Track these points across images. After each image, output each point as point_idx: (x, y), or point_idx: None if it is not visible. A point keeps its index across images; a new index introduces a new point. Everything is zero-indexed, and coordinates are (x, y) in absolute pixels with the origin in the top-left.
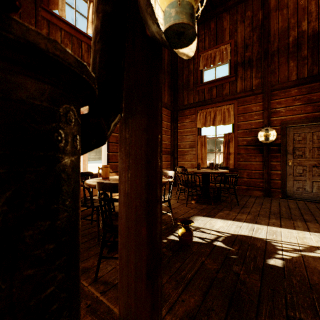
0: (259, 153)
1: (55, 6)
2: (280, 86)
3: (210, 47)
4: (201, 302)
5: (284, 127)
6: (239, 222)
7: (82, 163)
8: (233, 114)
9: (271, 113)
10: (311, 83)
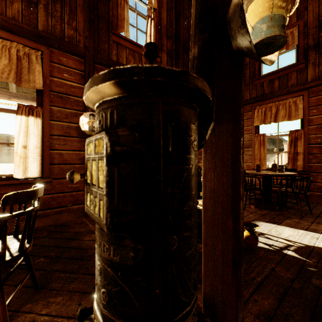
0: None
1: (122, 29)
2: None
3: None
4: (276, 306)
5: None
6: (314, 232)
7: None
8: (302, 107)
9: None
10: None
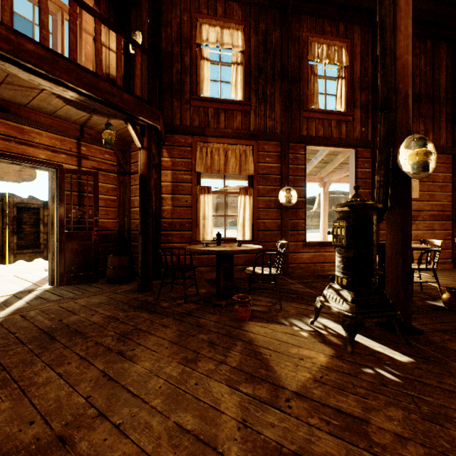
0: None
1: (312, 104)
2: None
3: None
4: (451, 329)
5: None
6: None
7: (322, 231)
8: None
9: None
10: None
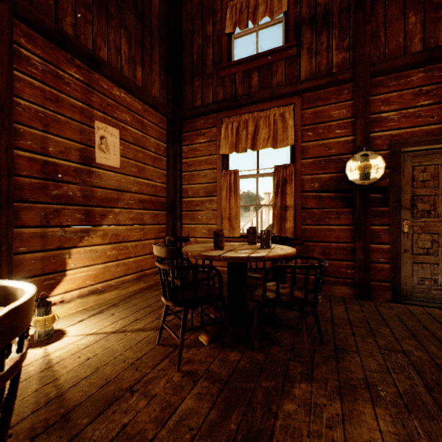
0: (345, 207)
1: None
2: (389, 65)
3: None
4: None
5: (397, 152)
6: None
7: None
8: (293, 126)
9: (371, 122)
10: None
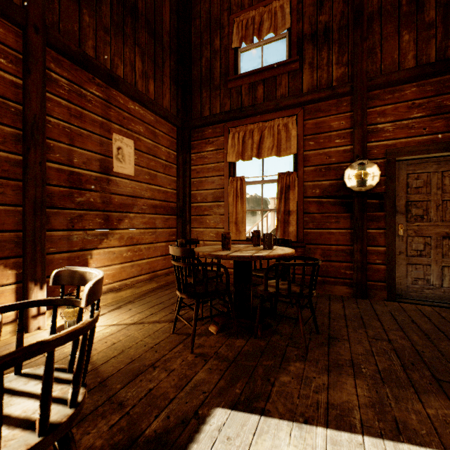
0: (344, 212)
1: None
2: (385, 80)
3: (253, 5)
4: None
5: (392, 161)
6: (348, 433)
7: None
8: (296, 136)
9: (368, 133)
10: (444, 73)
